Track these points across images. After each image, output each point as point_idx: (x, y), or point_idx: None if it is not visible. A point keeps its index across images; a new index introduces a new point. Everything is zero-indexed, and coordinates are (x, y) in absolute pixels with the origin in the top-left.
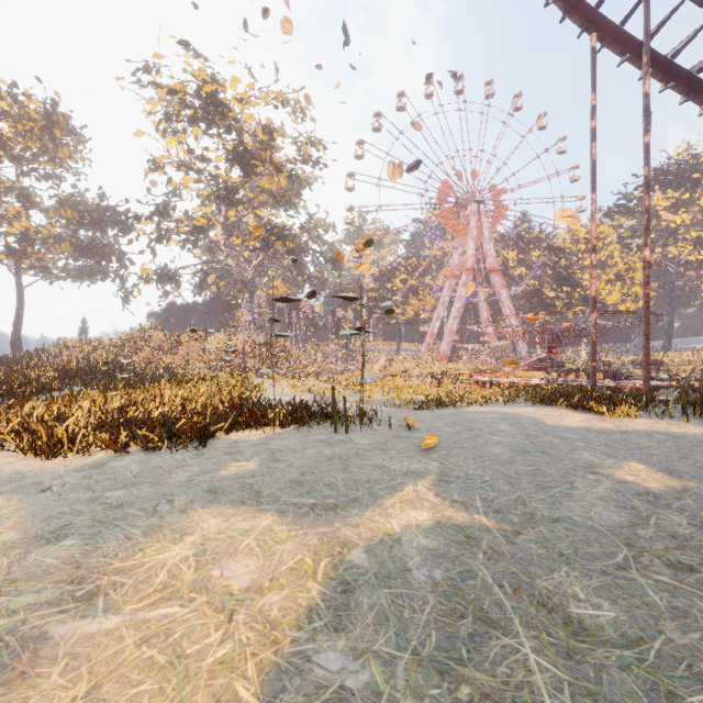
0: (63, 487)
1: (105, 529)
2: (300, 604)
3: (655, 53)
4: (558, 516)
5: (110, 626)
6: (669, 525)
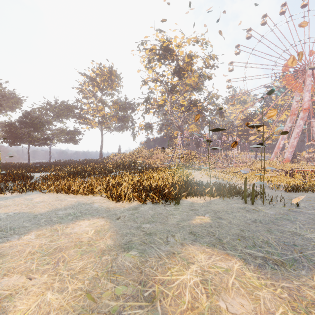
0: (124, 218)
1: (147, 248)
2: None
3: None
4: None
5: None
6: None
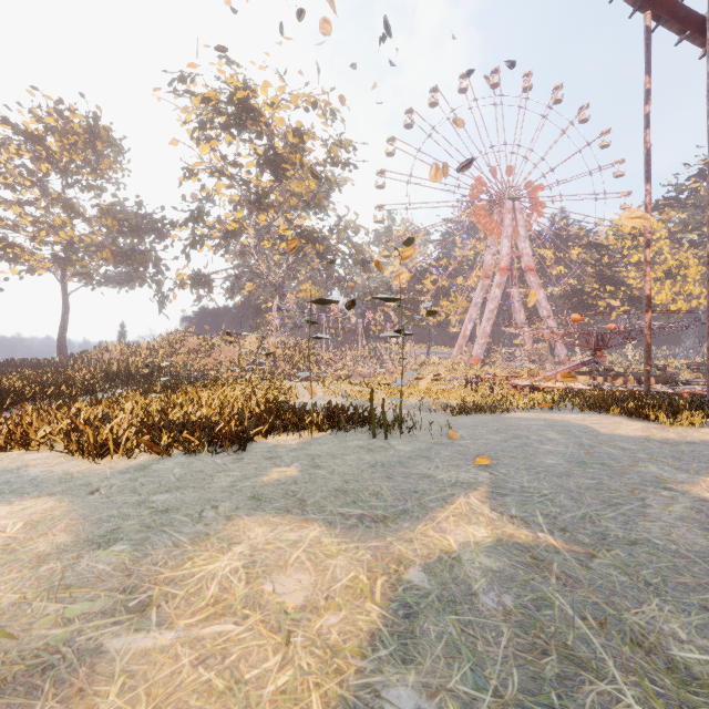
0: (110, 489)
1: (153, 535)
2: (360, 628)
3: None
4: (635, 538)
5: (164, 642)
6: None
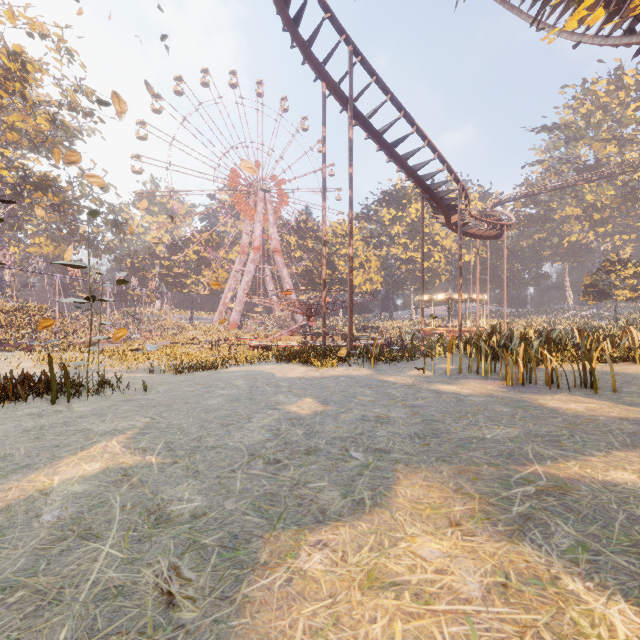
0: None
1: None
2: None
3: (359, 111)
4: (218, 445)
5: None
6: (290, 436)
